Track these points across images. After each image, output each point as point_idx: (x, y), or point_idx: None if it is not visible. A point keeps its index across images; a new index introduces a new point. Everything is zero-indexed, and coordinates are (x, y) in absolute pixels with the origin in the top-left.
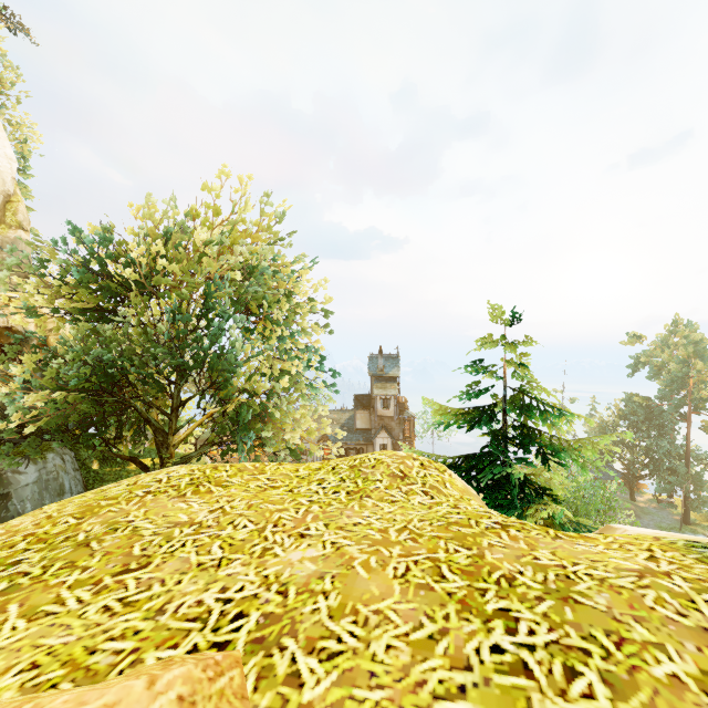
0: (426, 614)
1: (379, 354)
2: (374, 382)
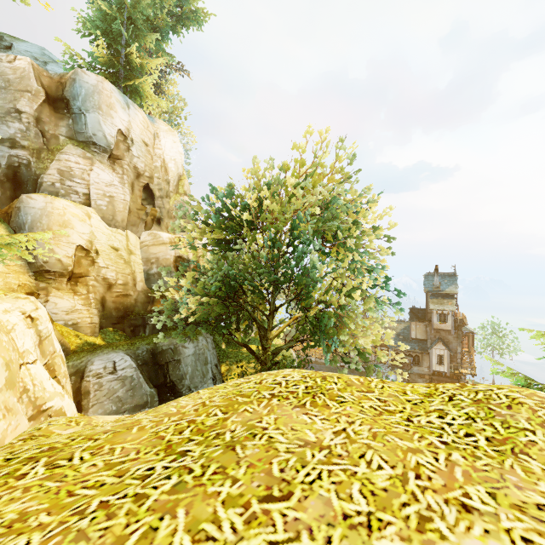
0: None
1: (435, 272)
2: (430, 297)
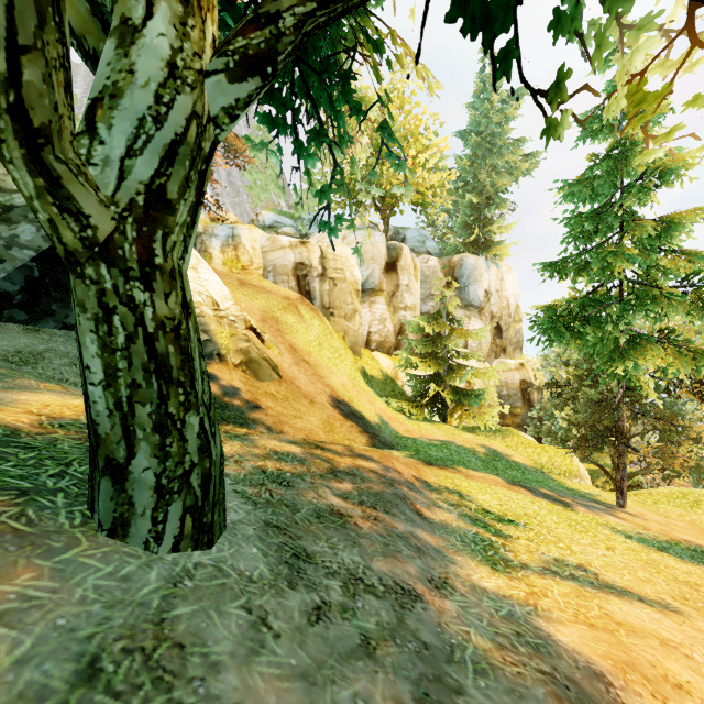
0: None
1: None
2: None
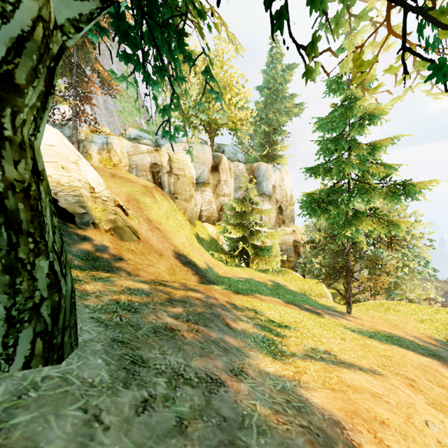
0: (443, 325)
1: None
2: None
